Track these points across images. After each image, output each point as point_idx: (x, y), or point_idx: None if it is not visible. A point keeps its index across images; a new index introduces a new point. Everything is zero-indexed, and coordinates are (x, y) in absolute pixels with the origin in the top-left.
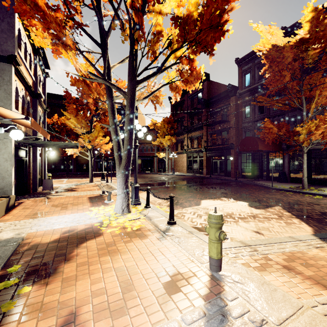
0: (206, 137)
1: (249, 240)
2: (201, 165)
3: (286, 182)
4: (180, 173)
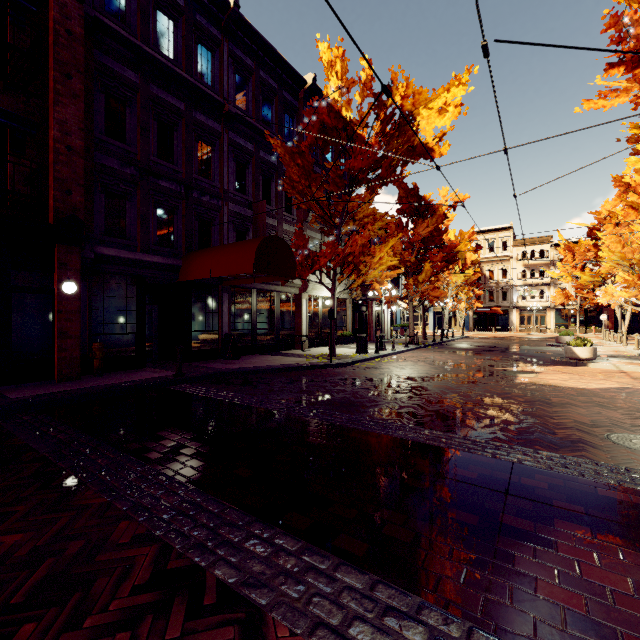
0: None
1: None
2: None
3: (235, 356)
4: None
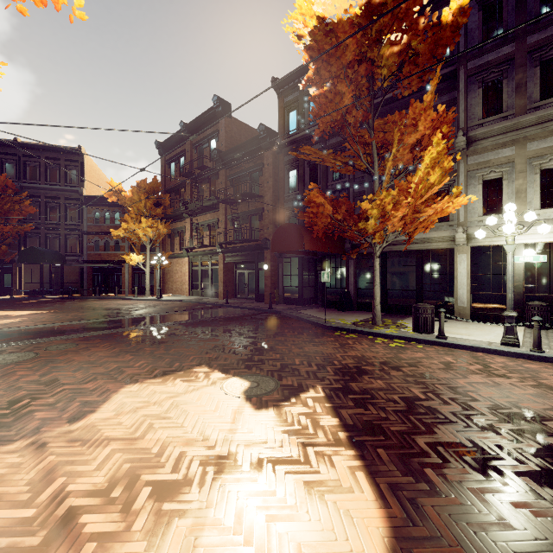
0: (223, 225)
1: None
2: (215, 280)
3: (351, 309)
4: (175, 297)
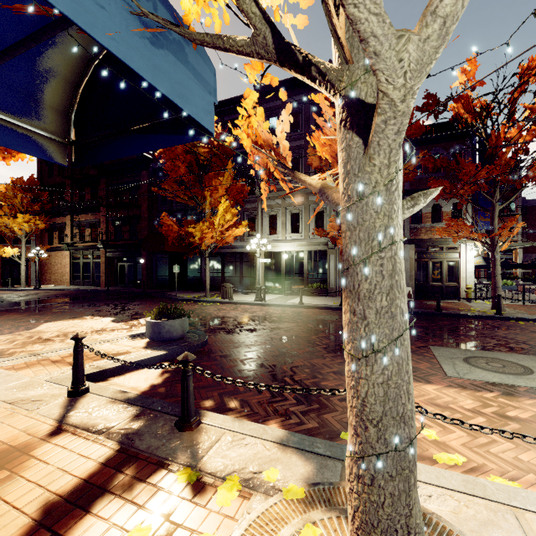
0: (105, 225)
1: (46, 350)
2: (97, 272)
3: (202, 290)
4: (55, 287)
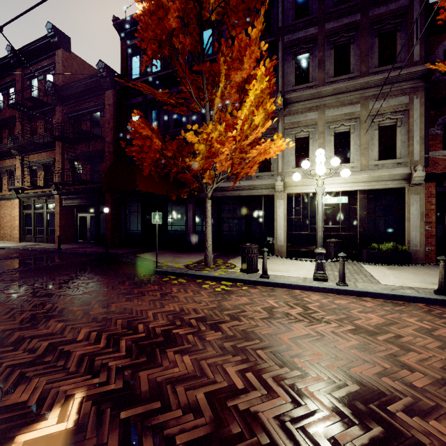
0: (60, 165)
1: None
2: (51, 225)
3: (190, 251)
4: None
